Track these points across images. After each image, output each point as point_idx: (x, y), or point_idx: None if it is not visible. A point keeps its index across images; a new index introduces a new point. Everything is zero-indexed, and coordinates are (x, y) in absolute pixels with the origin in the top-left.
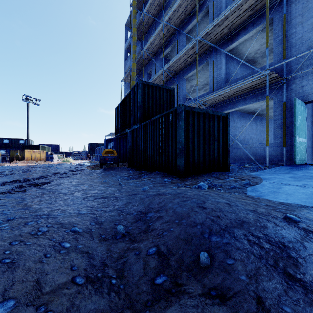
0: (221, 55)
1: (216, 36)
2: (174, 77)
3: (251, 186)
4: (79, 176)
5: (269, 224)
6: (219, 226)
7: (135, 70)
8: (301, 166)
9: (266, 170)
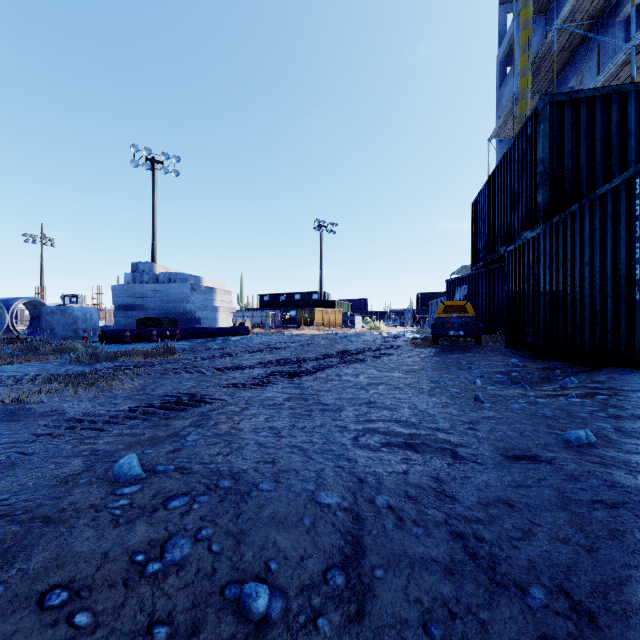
0: None
1: None
2: None
3: None
4: (383, 362)
5: None
6: None
7: (528, 93)
8: None
9: None
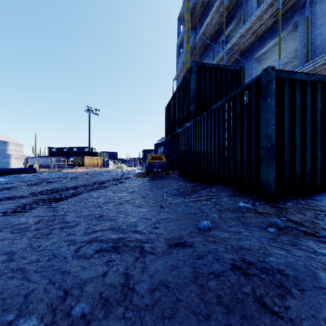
0: (323, 4)
1: None
2: (239, 60)
3: None
4: (118, 187)
5: None
6: None
7: (188, 62)
8: None
9: None
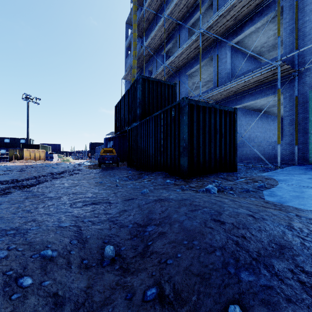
0: (226, 49)
1: (220, 29)
2: (176, 74)
3: (267, 189)
4: (75, 177)
5: None
6: (248, 254)
7: (136, 67)
8: None
9: (278, 170)
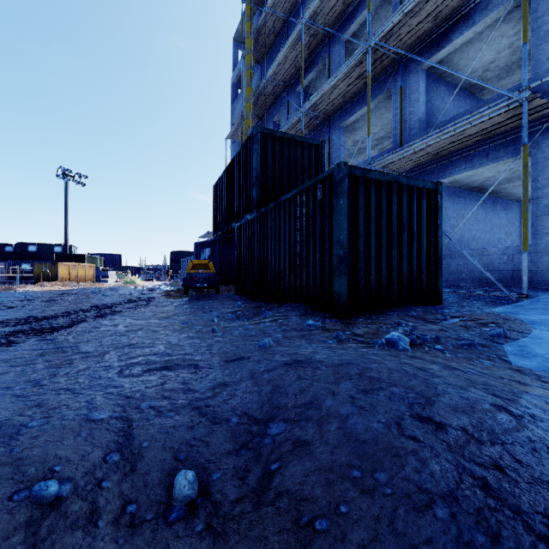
0: (417, 76)
1: (407, 38)
2: (323, 125)
3: (510, 340)
4: (140, 312)
5: None
6: (522, 521)
7: (251, 115)
8: None
9: (525, 302)
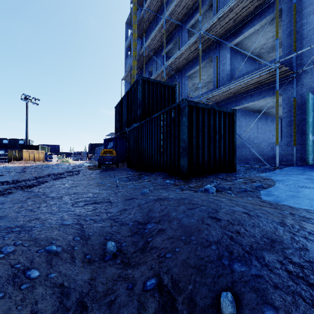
0: (226, 51)
1: (220, 30)
2: (176, 74)
3: (264, 188)
4: (75, 177)
5: (310, 244)
6: (241, 247)
7: (136, 67)
8: (313, 166)
9: (276, 171)
